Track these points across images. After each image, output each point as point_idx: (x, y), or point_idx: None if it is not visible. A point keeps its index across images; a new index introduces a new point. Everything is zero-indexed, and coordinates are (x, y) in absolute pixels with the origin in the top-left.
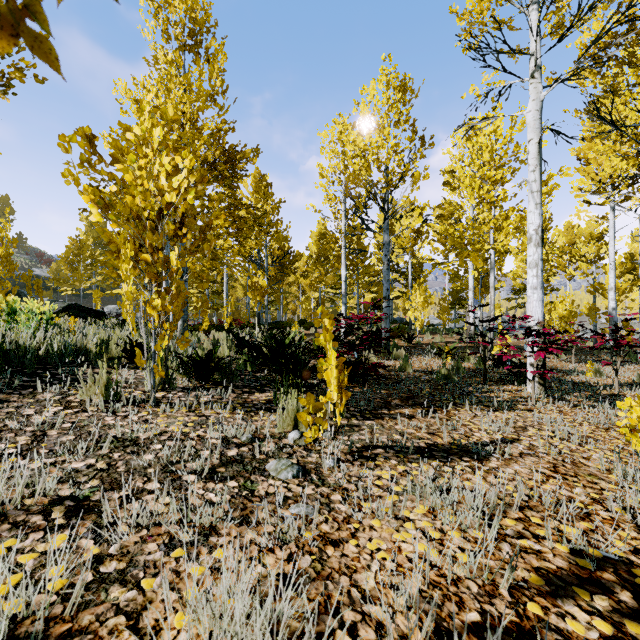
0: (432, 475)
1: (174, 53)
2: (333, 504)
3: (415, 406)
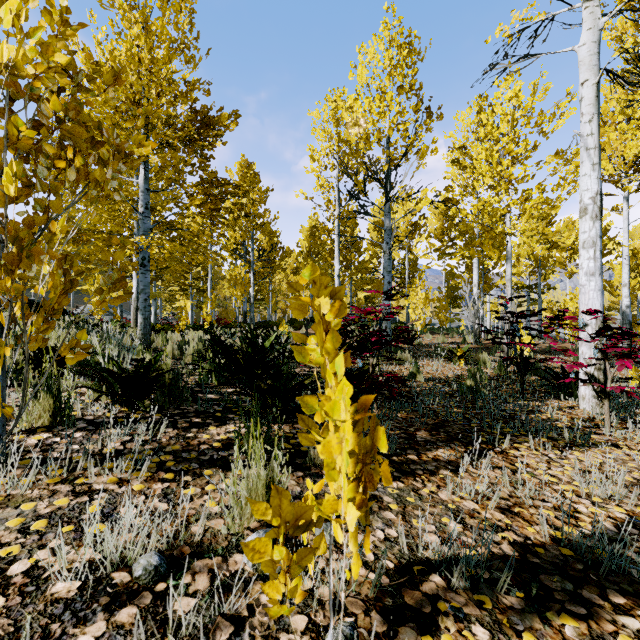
0: None
1: None
2: None
3: (453, 442)
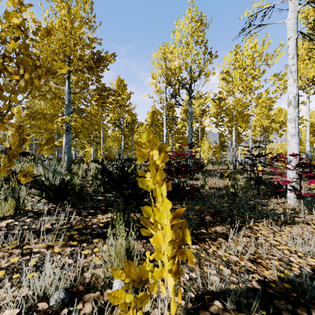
0: None
1: None
2: None
3: (224, 222)
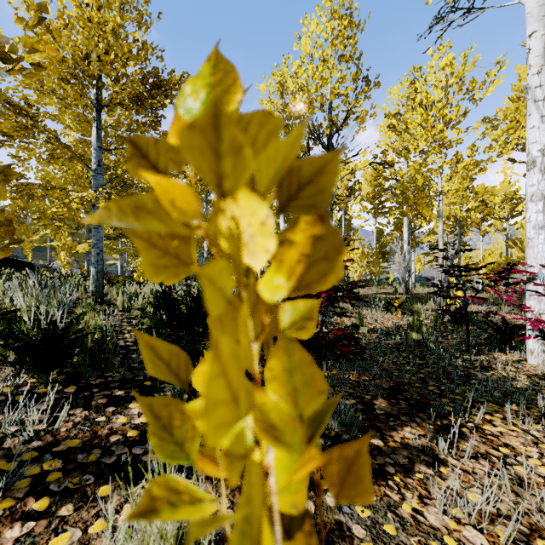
0: None
1: None
2: None
3: (417, 415)
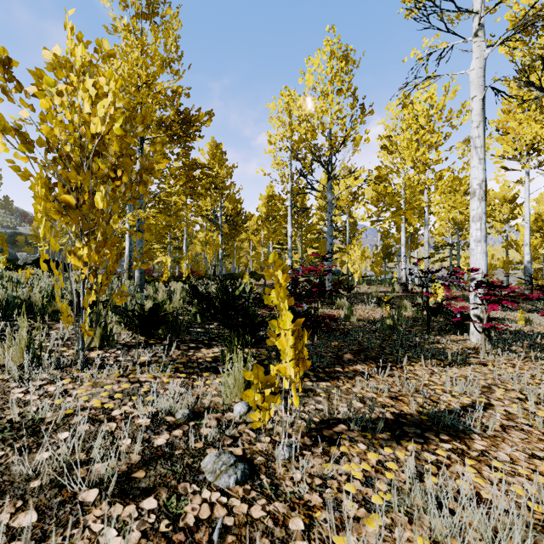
0: (414, 469)
1: (131, 20)
2: (292, 541)
3: (368, 361)
